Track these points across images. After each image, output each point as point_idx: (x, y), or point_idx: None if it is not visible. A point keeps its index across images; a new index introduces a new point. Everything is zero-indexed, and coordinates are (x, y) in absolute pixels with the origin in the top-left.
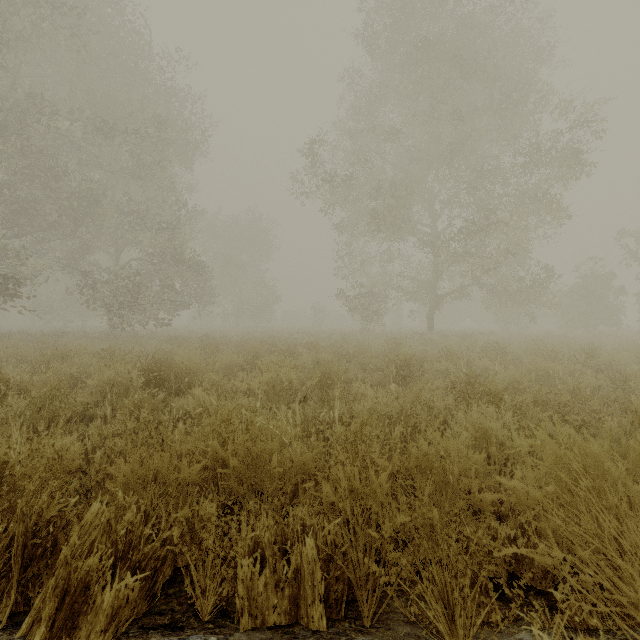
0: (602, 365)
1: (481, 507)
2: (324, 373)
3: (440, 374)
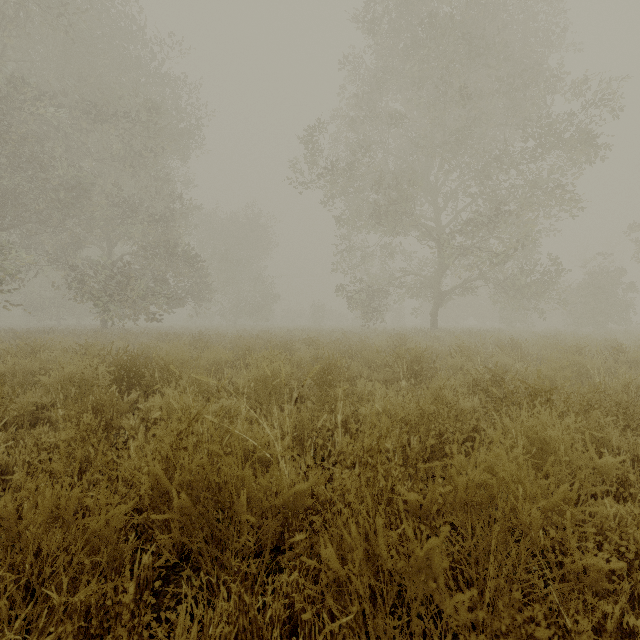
0: (634, 361)
1: (586, 581)
2: (324, 369)
3: (455, 371)
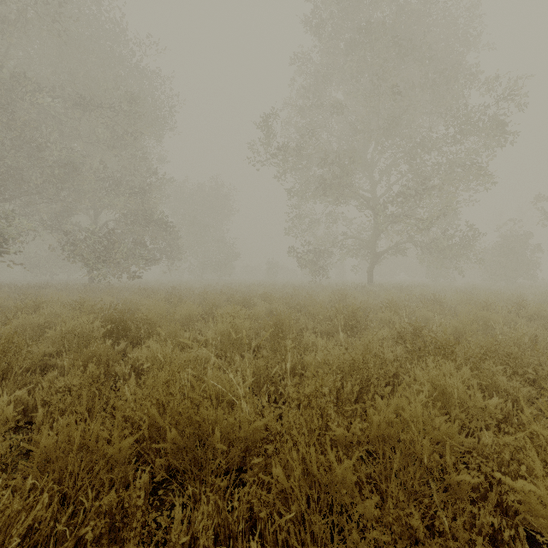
0: (533, 315)
1: (459, 491)
2: (276, 323)
3: (384, 324)
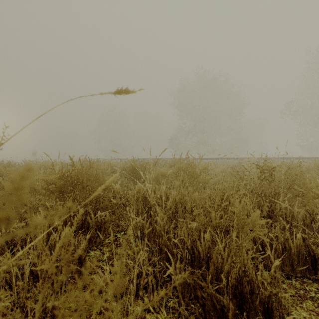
0: None
1: None
2: None
3: None
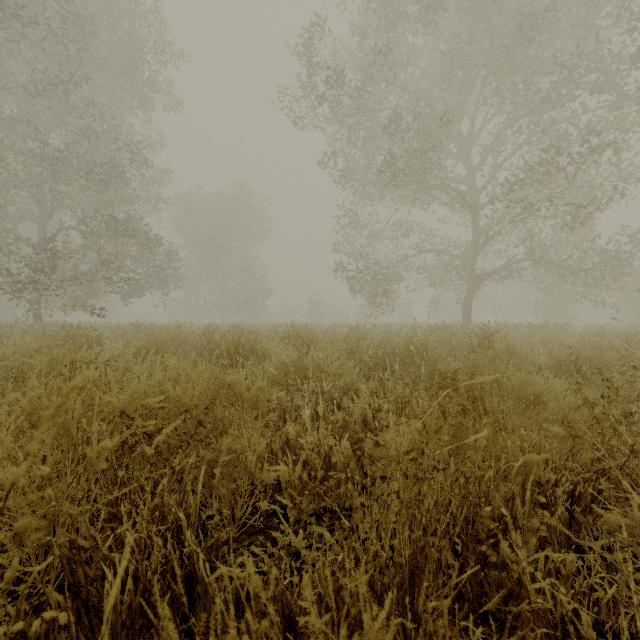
0: None
1: None
2: None
3: None
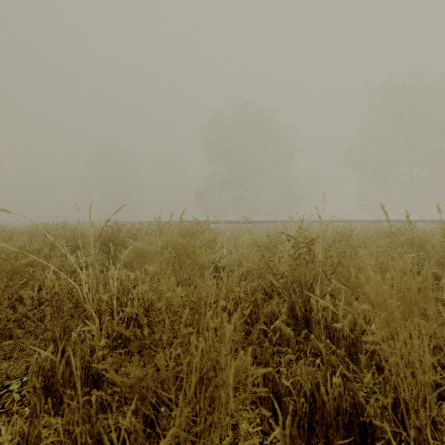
0: None
1: None
2: None
3: None
